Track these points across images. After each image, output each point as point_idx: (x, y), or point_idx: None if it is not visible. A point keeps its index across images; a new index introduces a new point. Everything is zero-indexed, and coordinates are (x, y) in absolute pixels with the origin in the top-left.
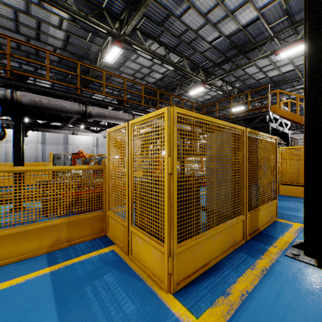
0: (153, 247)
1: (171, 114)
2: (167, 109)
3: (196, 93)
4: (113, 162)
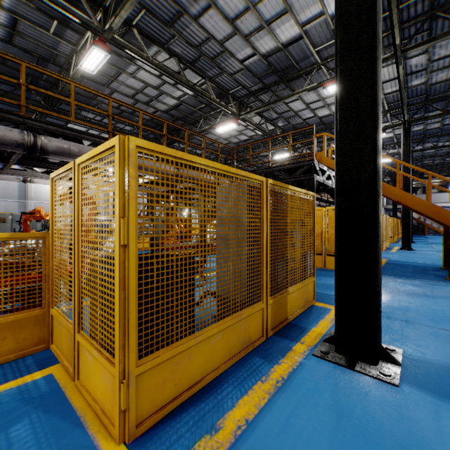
0: (104, 367)
1: (126, 148)
2: (119, 139)
3: (227, 131)
4: (59, 227)
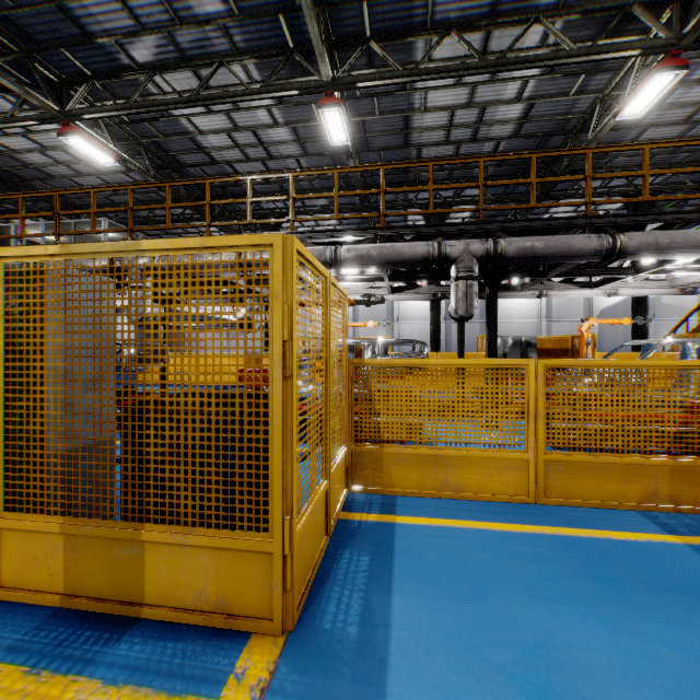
0: None
1: None
2: None
3: None
4: None
